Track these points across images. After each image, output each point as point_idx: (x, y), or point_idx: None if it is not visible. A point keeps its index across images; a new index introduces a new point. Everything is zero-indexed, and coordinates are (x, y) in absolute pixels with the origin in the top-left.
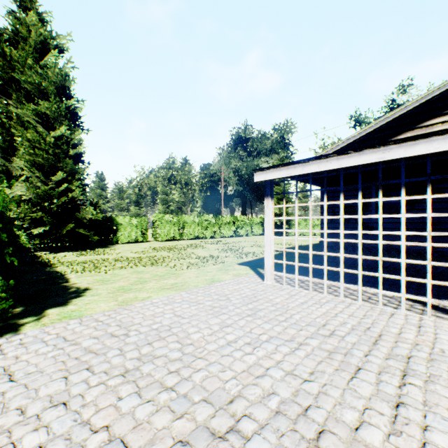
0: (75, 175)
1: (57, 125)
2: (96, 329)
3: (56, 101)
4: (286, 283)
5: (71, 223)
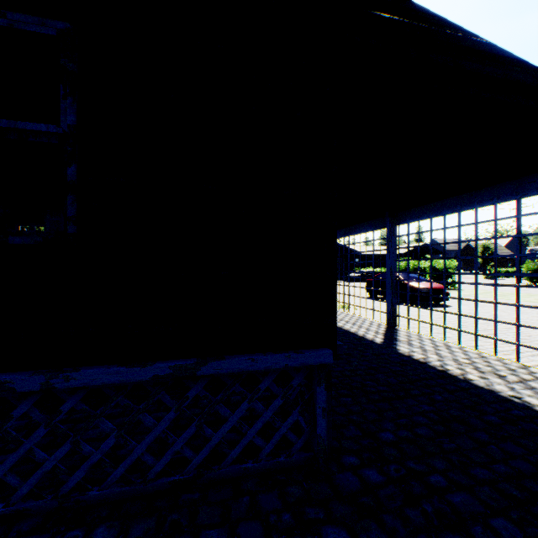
0: None
1: None
2: None
3: None
4: None
5: None
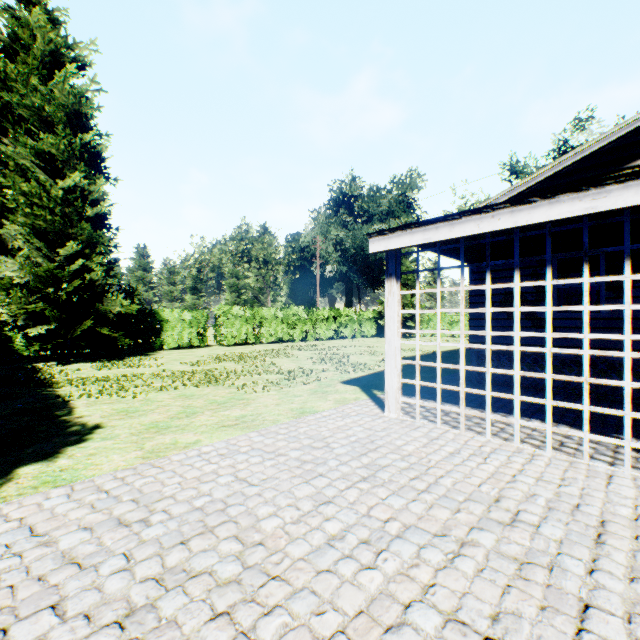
0: (96, 247)
1: (67, 171)
2: (93, 509)
3: (66, 134)
4: (421, 417)
5: (89, 319)
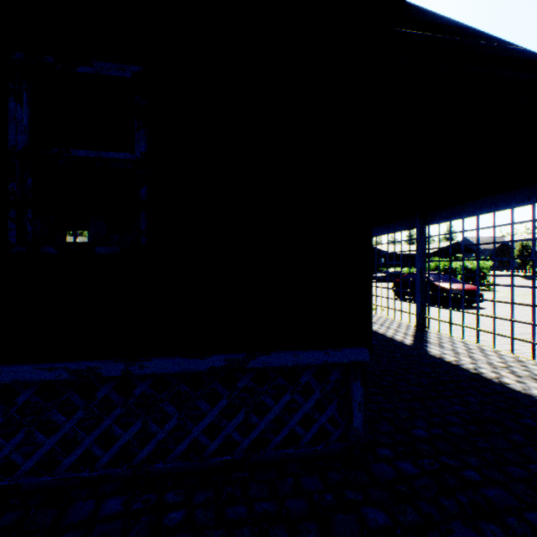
0: None
1: None
2: None
3: None
4: None
5: None
